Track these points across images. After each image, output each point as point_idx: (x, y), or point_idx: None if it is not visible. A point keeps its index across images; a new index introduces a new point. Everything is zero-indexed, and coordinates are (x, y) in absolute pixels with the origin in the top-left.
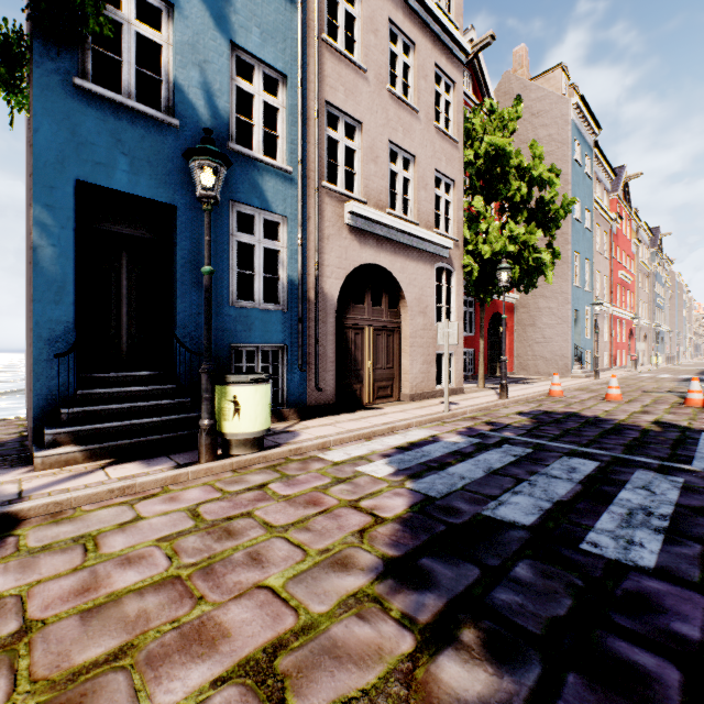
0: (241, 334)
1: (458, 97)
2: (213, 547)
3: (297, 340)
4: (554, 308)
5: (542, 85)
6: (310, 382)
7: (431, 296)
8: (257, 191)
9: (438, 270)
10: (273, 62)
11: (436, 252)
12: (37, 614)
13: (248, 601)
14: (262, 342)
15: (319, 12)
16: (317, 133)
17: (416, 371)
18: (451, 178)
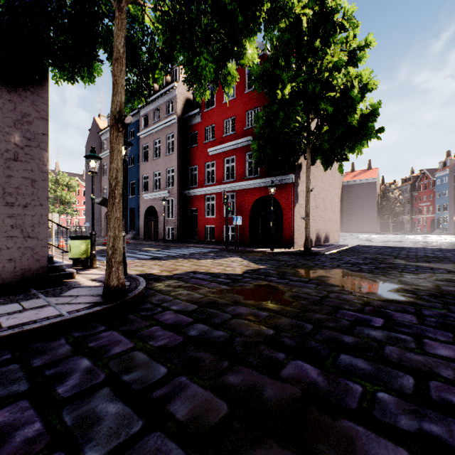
0: None
1: None
2: (149, 265)
3: None
4: None
5: None
6: None
7: None
8: None
9: None
10: None
11: None
12: (165, 268)
13: (166, 263)
14: None
15: None
16: None
17: None
18: None
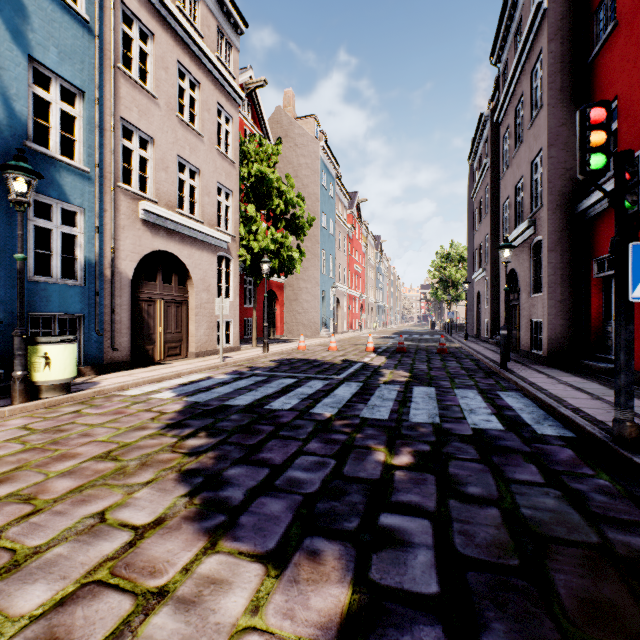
0: (39, 305)
1: (235, 129)
2: (53, 436)
3: (94, 310)
4: (310, 288)
5: (303, 125)
6: (107, 344)
7: (214, 277)
8: (55, 185)
9: (221, 256)
10: (71, 78)
11: (217, 244)
12: None
13: (88, 445)
14: (60, 311)
15: (115, 45)
16: (113, 143)
17: (201, 334)
18: (230, 189)
